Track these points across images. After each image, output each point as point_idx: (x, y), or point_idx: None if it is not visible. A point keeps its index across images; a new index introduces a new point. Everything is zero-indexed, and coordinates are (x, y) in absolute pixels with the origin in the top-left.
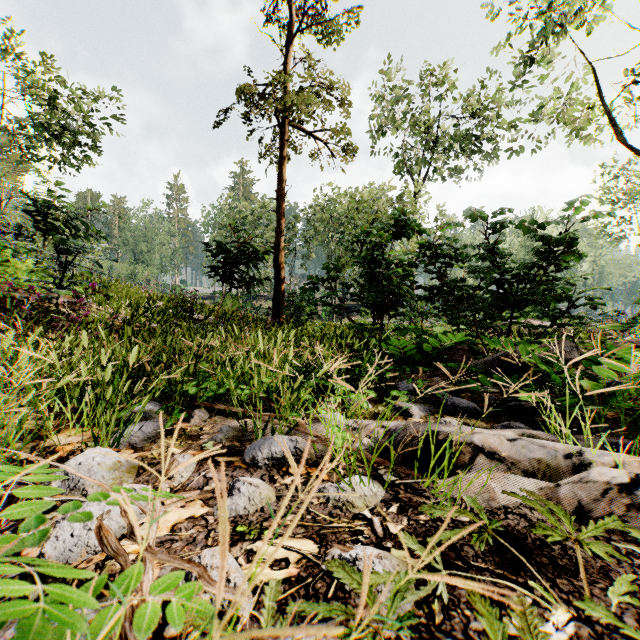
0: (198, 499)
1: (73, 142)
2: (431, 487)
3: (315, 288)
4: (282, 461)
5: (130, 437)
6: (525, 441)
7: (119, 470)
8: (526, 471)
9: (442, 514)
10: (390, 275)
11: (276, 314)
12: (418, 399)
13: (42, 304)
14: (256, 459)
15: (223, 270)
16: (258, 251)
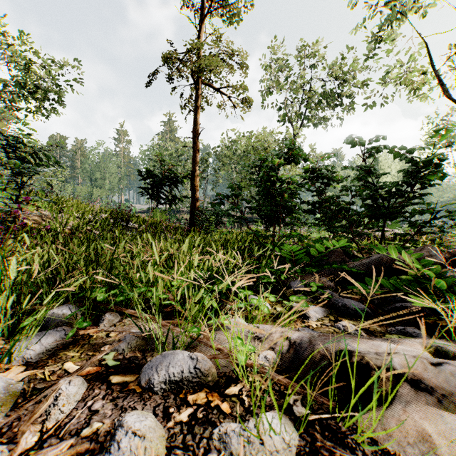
0: None
1: (43, 97)
2: (351, 427)
3: (221, 203)
4: (180, 384)
5: (26, 351)
6: (452, 366)
7: None
8: None
9: None
10: (282, 191)
11: (192, 224)
12: (310, 299)
13: (4, 216)
14: (152, 382)
15: (151, 190)
16: (178, 176)
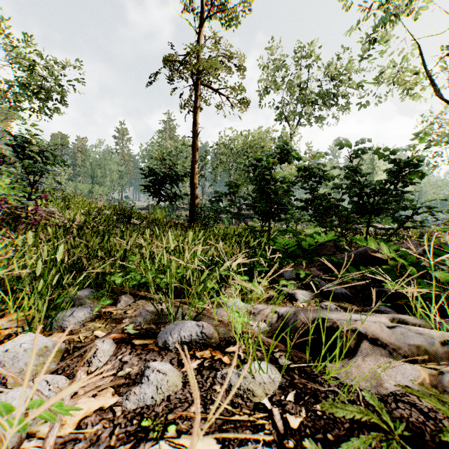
0: (110, 386)
1: (47, 97)
2: (322, 371)
3: (219, 200)
4: (190, 344)
5: (62, 322)
6: (403, 328)
7: (44, 355)
8: (405, 356)
9: (344, 414)
10: (276, 189)
11: (192, 220)
12: (300, 285)
13: (17, 212)
14: (167, 343)
15: (153, 188)
16: (178, 174)
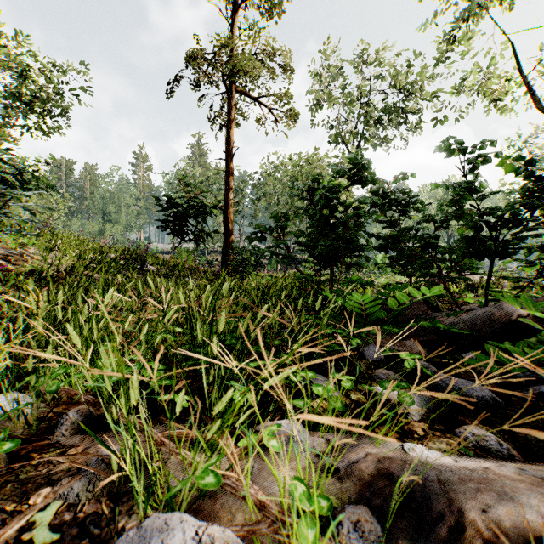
0: None
1: (42, 110)
2: None
3: (261, 238)
4: None
5: None
6: None
7: None
8: None
9: None
10: (347, 218)
11: (225, 266)
12: (398, 376)
13: None
14: None
15: (173, 224)
16: (207, 206)
